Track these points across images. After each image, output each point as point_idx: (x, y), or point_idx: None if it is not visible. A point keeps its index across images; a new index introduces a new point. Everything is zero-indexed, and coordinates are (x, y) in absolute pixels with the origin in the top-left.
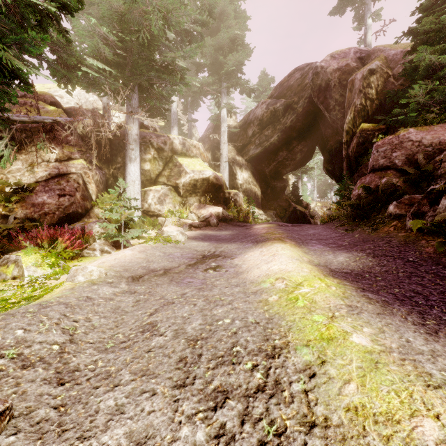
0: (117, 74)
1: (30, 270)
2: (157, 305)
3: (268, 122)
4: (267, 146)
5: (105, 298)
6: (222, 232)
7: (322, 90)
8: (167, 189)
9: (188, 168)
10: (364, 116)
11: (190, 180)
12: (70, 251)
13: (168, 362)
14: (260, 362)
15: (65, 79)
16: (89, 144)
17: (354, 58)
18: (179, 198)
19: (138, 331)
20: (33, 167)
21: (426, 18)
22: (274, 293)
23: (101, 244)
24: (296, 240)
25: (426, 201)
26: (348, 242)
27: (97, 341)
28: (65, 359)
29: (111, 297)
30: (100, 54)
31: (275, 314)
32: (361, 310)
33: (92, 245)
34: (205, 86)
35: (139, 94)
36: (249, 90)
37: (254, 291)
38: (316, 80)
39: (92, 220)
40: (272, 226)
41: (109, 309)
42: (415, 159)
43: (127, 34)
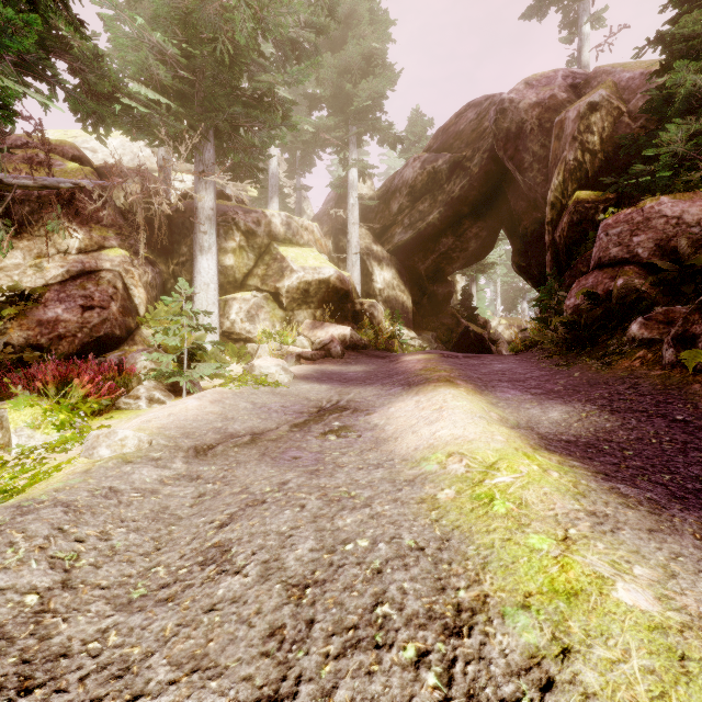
0: (179, 111)
1: (22, 434)
2: (235, 506)
3: (424, 190)
4: (422, 229)
5: (143, 490)
6: (351, 367)
7: (511, 139)
8: (261, 298)
9: (295, 263)
10: (581, 179)
11: (299, 282)
12: (93, 402)
13: (246, 636)
14: (433, 645)
15: (94, 118)
16: (134, 224)
17: (563, 85)
18: (281, 311)
19: (195, 561)
20: (41, 261)
21: (688, 15)
22: (446, 484)
23: (150, 389)
24: (475, 381)
25: (697, 316)
26: (562, 386)
27: (116, 582)
28: (46, 627)
29: (155, 488)
30: (152, 77)
31: (453, 529)
32: (616, 523)
33: (134, 390)
34: (322, 132)
35: (215, 144)
36: (394, 139)
37: (409, 478)
38: (502, 122)
39: (137, 348)
40: (432, 358)
41: (148, 512)
42: (672, 246)
43: (195, 45)
